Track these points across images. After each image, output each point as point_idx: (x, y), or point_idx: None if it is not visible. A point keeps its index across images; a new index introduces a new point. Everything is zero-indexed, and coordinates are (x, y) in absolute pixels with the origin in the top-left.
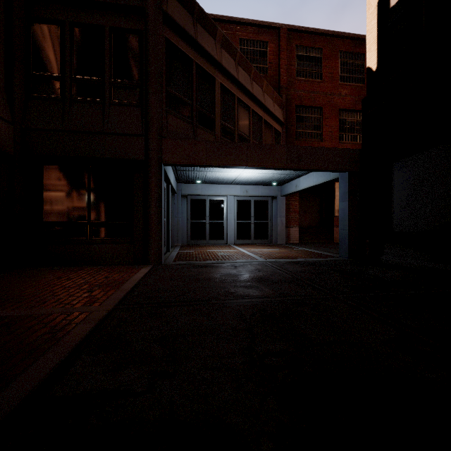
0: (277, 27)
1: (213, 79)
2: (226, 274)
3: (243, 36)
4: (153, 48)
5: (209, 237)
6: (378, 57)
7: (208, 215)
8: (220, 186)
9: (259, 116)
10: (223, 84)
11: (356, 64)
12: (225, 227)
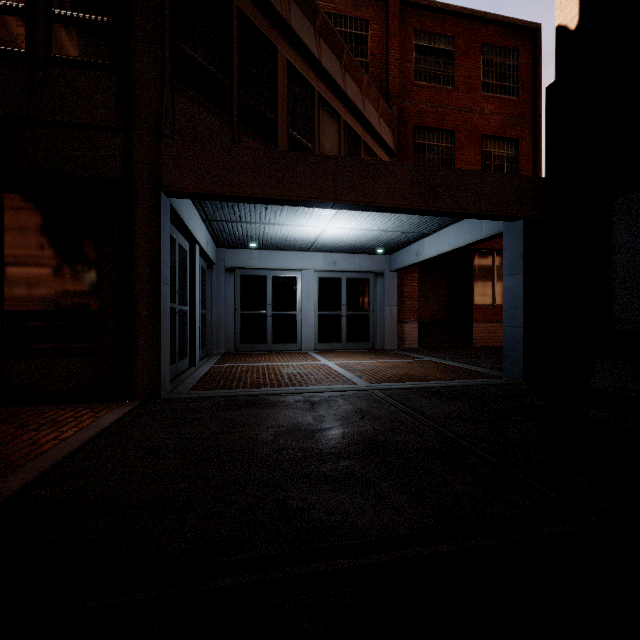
0: None
1: (273, 50)
2: (289, 429)
3: (329, 9)
4: None
5: (272, 338)
6: (581, 2)
7: (270, 303)
8: (290, 254)
9: (356, 134)
10: (293, 64)
11: (507, 65)
12: (298, 323)
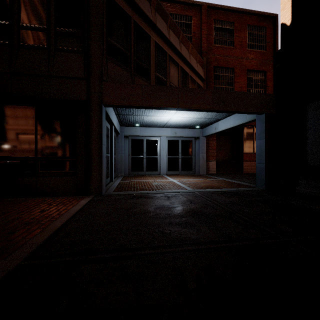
0: (199, 5)
1: (148, 37)
2: (160, 206)
3: (173, 12)
4: (94, 1)
5: (146, 169)
6: (292, 13)
7: (145, 152)
8: (154, 129)
9: (186, 72)
10: (157, 42)
11: (260, 35)
12: (158, 161)
